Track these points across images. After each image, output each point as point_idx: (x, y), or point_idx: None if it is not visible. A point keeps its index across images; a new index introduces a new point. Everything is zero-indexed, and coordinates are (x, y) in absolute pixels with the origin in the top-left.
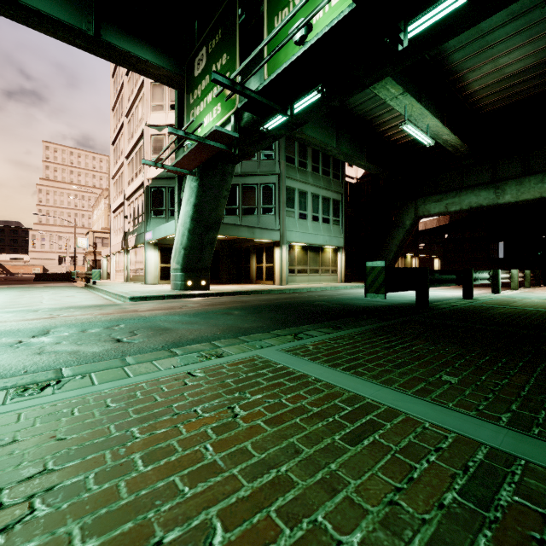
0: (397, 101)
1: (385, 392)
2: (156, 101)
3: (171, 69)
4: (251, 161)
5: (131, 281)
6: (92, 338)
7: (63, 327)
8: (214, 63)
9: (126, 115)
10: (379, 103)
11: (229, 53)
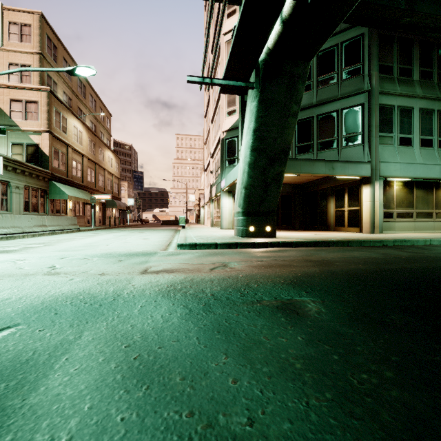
0: None
1: None
2: None
3: None
4: (328, 85)
5: (214, 226)
6: None
7: None
8: None
9: (211, 86)
10: None
11: None
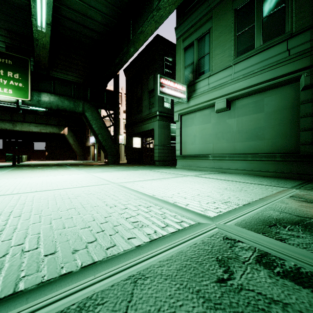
0: None
1: (37, 167)
2: None
3: None
4: None
5: None
6: None
7: None
8: None
9: None
10: None
11: None
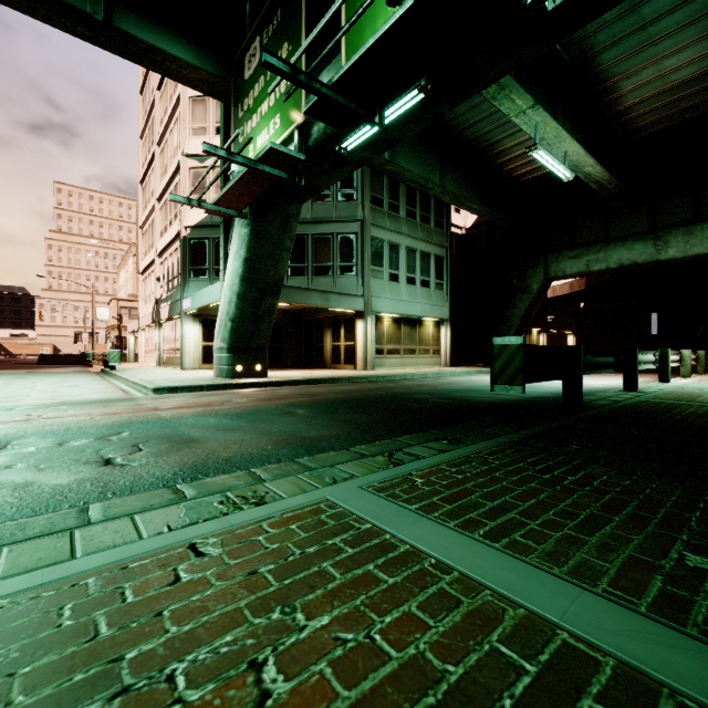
0: (525, 118)
1: (591, 608)
2: (197, 122)
3: (214, 72)
4: (324, 203)
5: (165, 365)
6: (68, 457)
7: (34, 436)
8: None
9: (158, 143)
10: (498, 124)
11: (291, 41)
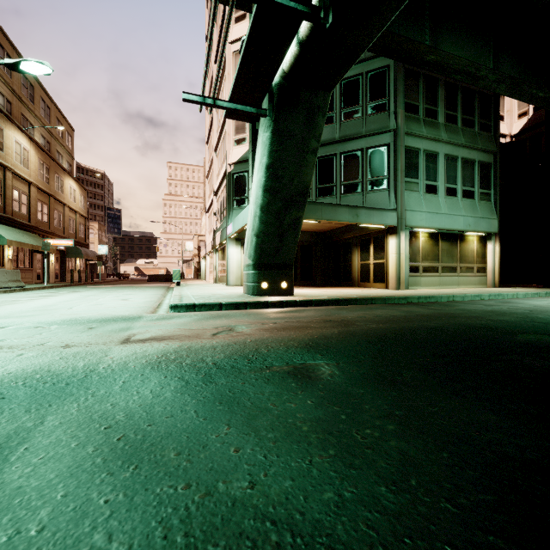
0: None
1: None
2: None
3: None
4: (353, 120)
5: (219, 282)
6: None
7: None
8: None
9: None
10: None
11: None
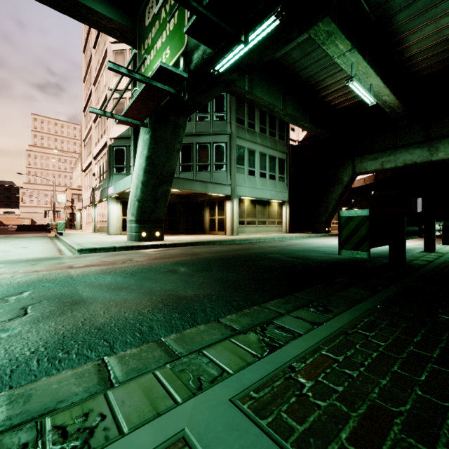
0: (344, 59)
1: None
2: None
3: (125, 24)
4: (204, 122)
5: (98, 232)
6: None
7: None
8: (163, 6)
9: (94, 84)
10: (322, 67)
11: None
